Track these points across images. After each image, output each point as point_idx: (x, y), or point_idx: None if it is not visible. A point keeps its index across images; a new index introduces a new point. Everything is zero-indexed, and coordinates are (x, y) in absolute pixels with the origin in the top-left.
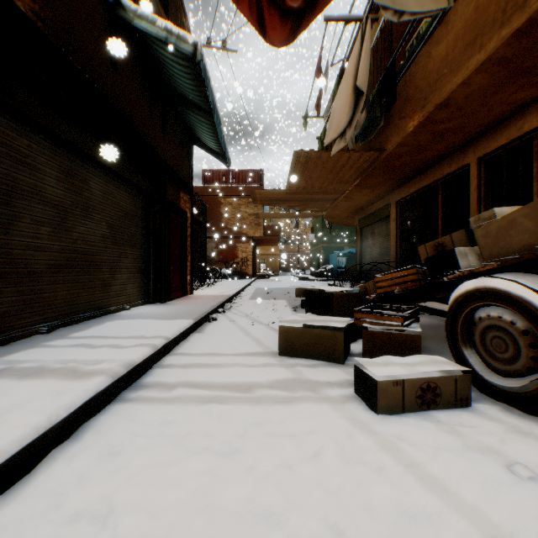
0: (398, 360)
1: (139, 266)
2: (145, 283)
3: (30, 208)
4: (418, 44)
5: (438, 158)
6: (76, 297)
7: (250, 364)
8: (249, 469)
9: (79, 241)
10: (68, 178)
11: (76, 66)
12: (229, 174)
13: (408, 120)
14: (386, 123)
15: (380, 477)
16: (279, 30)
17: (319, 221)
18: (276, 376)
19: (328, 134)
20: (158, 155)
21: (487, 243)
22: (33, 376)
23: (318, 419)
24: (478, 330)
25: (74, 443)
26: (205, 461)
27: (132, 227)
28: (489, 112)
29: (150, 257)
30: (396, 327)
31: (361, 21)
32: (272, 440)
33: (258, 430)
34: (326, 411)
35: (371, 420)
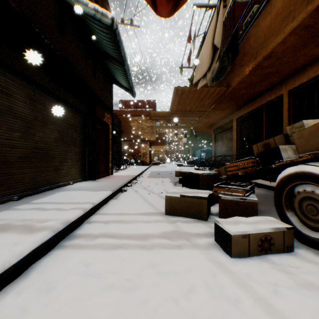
0: (243, 219)
1: (78, 157)
2: (83, 168)
3: (6, 120)
4: (251, 19)
5: (263, 91)
6: (38, 177)
7: (146, 220)
8: (143, 302)
9: (39, 142)
10: (32, 102)
11: (37, 31)
12: (135, 102)
13: (245, 67)
14: (231, 69)
15: (237, 309)
16: (165, 7)
17: (189, 131)
18: (163, 229)
19: (195, 76)
20: (90, 89)
21: (301, 142)
22: (0, 231)
23: (191, 261)
24: (297, 200)
25: (22, 280)
26: (112, 296)
27: (74, 133)
28: (296, 61)
29: (86, 152)
30: (241, 197)
31: (215, 7)
32: (160, 278)
33: (150, 270)
34: (197, 255)
35: (228, 262)
